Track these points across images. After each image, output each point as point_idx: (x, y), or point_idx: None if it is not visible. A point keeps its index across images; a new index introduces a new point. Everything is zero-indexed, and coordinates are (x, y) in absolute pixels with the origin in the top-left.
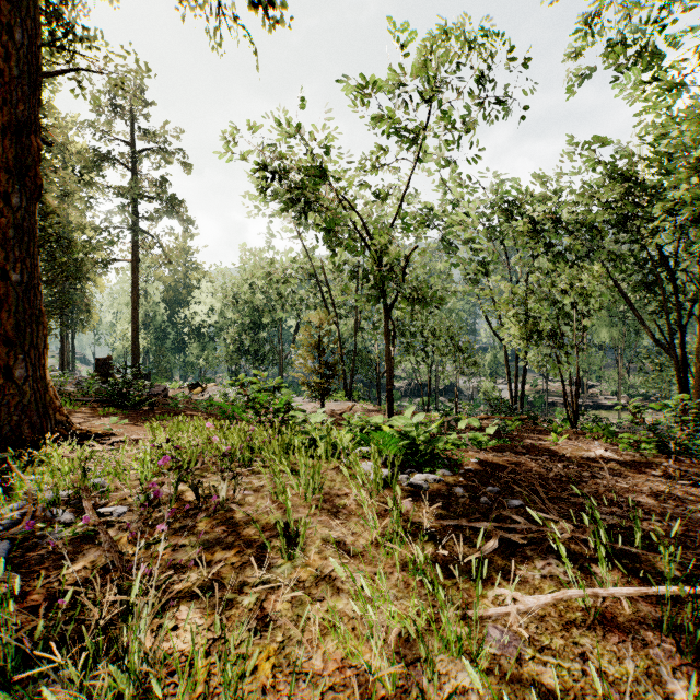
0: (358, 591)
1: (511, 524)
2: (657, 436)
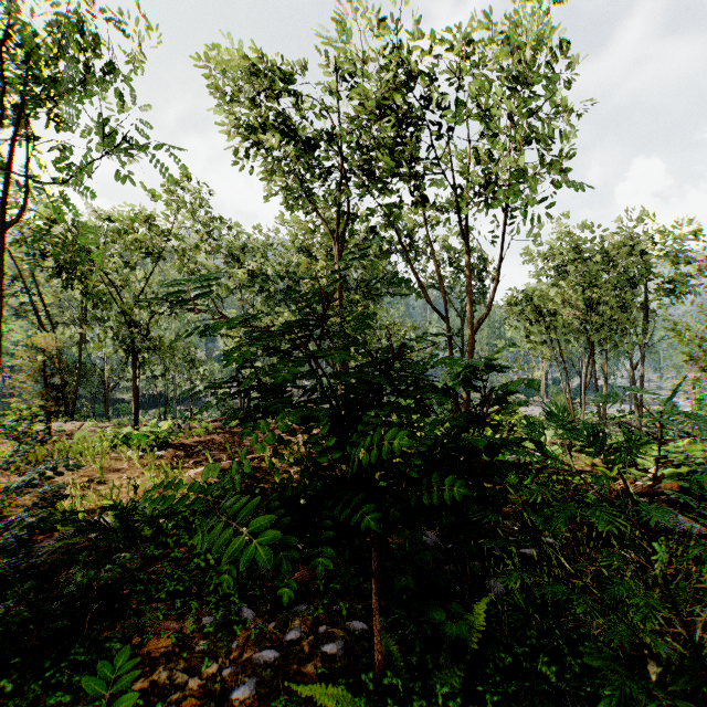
0: (139, 483)
1: (199, 457)
2: None
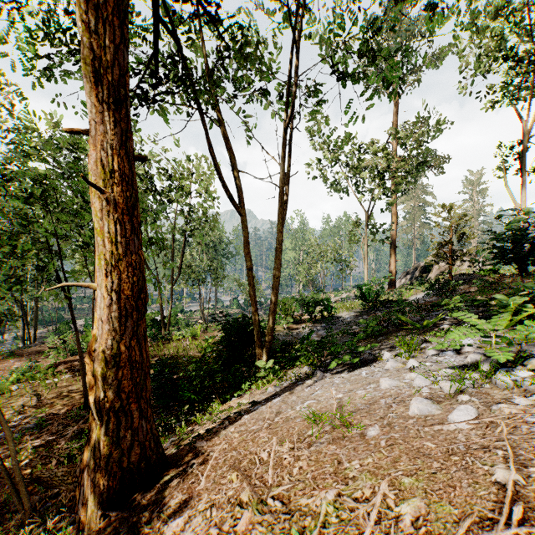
0: None
1: None
2: (65, 347)
